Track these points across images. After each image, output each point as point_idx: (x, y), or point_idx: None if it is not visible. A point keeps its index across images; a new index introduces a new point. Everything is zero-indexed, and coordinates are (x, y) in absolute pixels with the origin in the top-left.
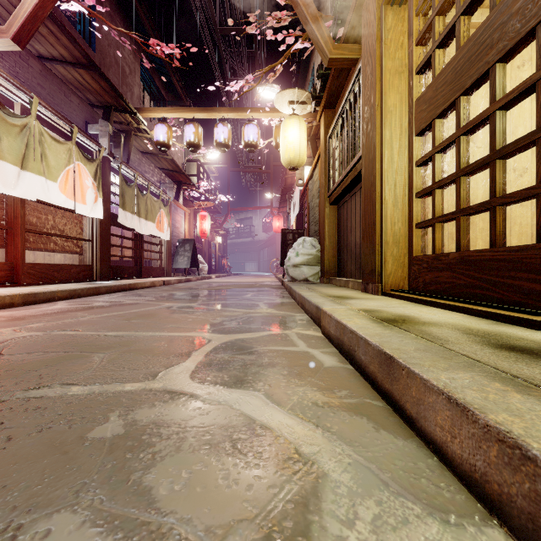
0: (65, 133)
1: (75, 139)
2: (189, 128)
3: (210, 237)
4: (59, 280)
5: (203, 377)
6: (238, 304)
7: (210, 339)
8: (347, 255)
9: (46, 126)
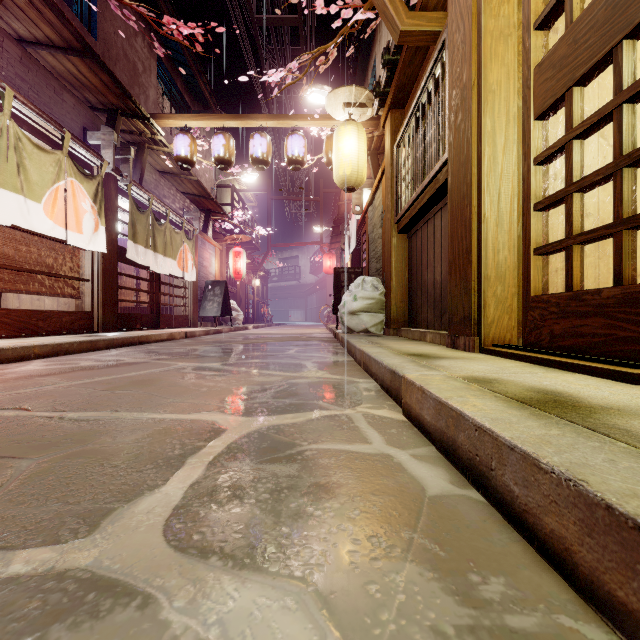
0: (54, 141)
1: (67, 148)
2: (218, 140)
3: (246, 280)
4: (46, 331)
5: (189, 528)
6: (277, 364)
7: (225, 426)
8: (421, 299)
9: (26, 129)
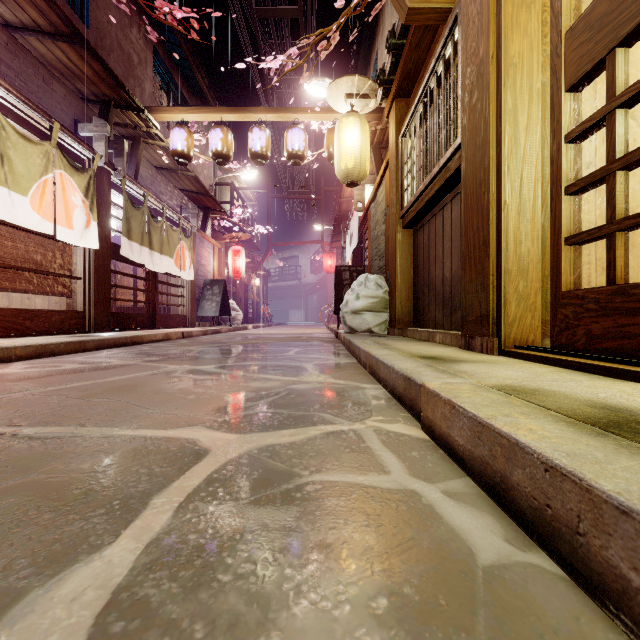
0: (42, 132)
1: (56, 139)
2: (216, 134)
3: (246, 279)
4: (33, 331)
5: (127, 635)
6: (276, 367)
7: (208, 447)
8: (428, 297)
9: (12, 118)
